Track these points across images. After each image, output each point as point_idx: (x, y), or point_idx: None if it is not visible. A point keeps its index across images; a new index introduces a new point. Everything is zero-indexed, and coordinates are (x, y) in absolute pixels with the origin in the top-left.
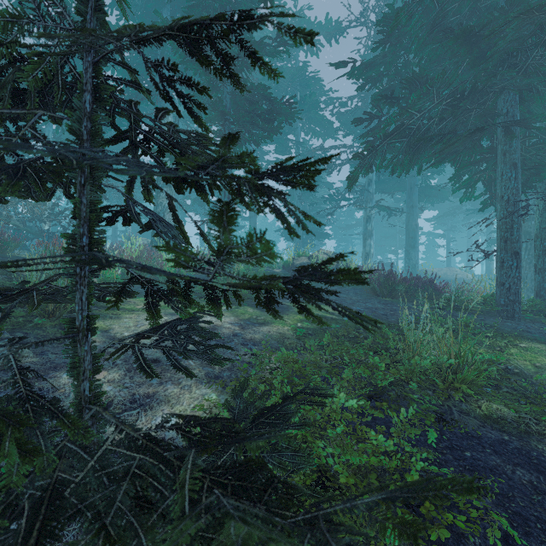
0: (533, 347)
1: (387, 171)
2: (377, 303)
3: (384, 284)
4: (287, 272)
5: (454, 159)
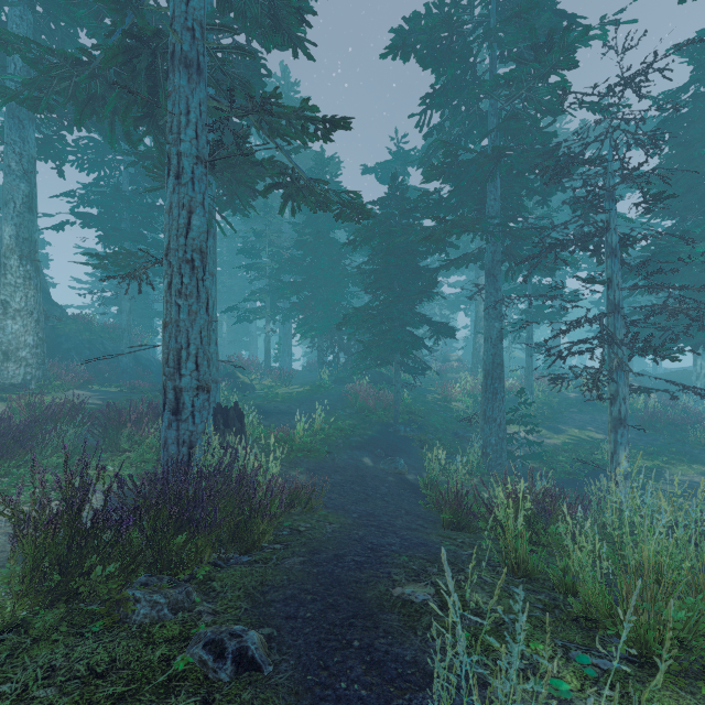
0: (699, 468)
1: None
2: (634, 433)
3: (649, 421)
4: (581, 398)
5: None
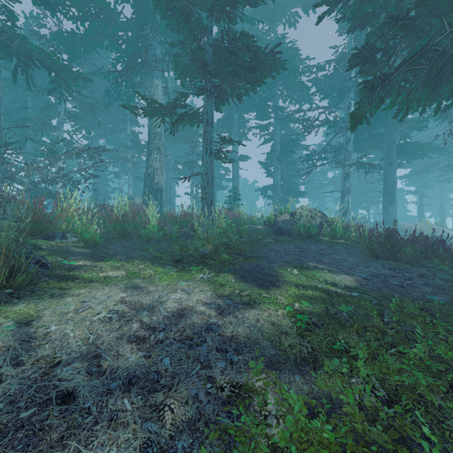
0: None
1: (364, 130)
2: (381, 268)
3: (384, 244)
4: (269, 229)
5: None
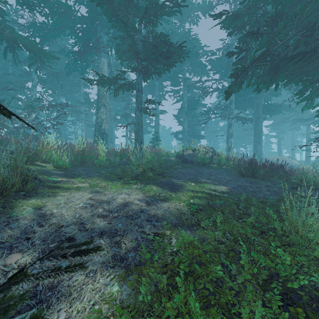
0: None
1: (242, 95)
2: (245, 182)
3: (248, 168)
4: (179, 159)
5: (300, 79)
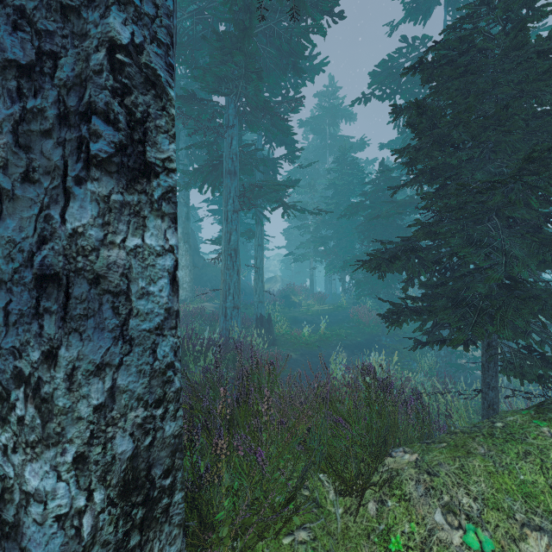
0: None
1: None
2: None
3: None
4: None
5: None
